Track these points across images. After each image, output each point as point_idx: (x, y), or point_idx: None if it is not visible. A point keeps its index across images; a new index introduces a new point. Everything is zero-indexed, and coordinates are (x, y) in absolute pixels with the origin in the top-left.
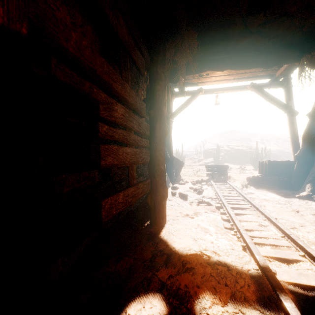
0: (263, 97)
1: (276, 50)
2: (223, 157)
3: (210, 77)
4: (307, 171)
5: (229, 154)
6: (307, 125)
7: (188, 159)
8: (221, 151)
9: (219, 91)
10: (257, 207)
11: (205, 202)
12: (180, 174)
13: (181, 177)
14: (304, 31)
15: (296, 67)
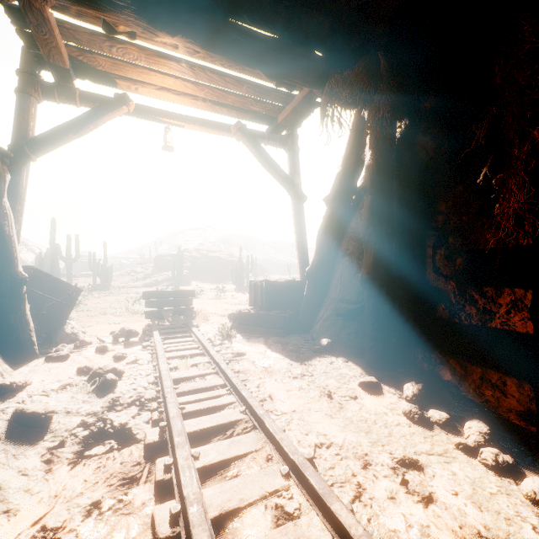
0: (258, 158)
1: (291, 42)
2: (190, 269)
3: (149, 69)
4: (322, 298)
5: (200, 265)
6: (325, 218)
7: (123, 274)
8: (187, 260)
9: (174, 119)
10: (260, 417)
11: (116, 428)
12: (91, 311)
13: (72, 330)
14: (342, 9)
15: (307, 114)
